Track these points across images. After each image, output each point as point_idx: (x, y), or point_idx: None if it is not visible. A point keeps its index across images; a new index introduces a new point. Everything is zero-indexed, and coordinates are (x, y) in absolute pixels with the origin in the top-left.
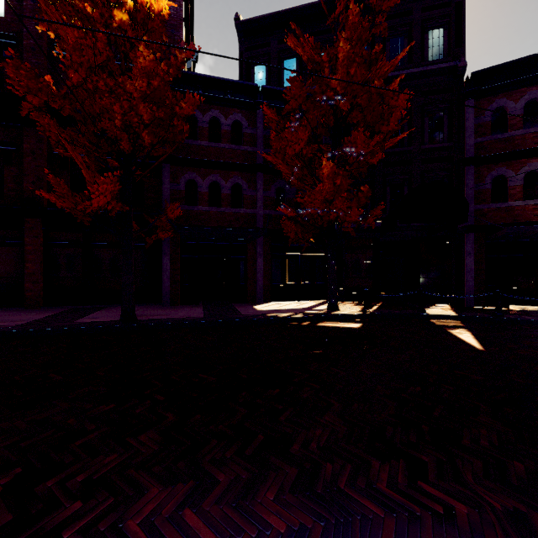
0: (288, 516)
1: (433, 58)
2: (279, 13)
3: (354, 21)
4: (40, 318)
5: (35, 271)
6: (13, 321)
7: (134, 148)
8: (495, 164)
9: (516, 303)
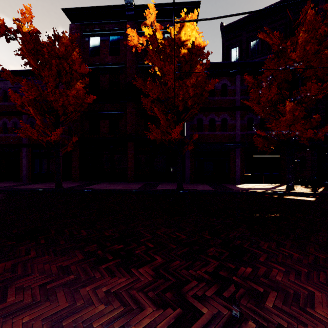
0: (324, 255)
1: None
2: (248, 16)
3: (310, 19)
4: (140, 186)
5: (131, 166)
6: (132, 187)
7: (183, 108)
8: None
9: None
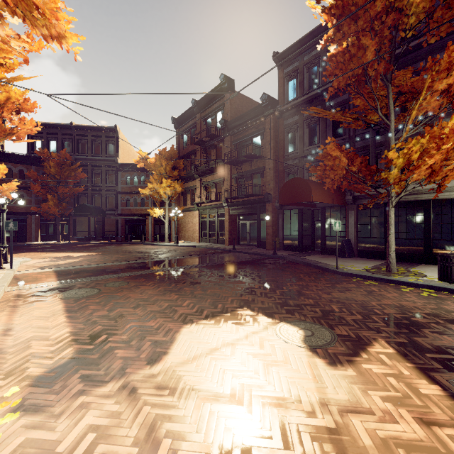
0: None
1: (110, 154)
2: (46, 124)
3: (54, 157)
4: None
5: None
6: None
7: None
8: (127, 194)
9: (138, 239)
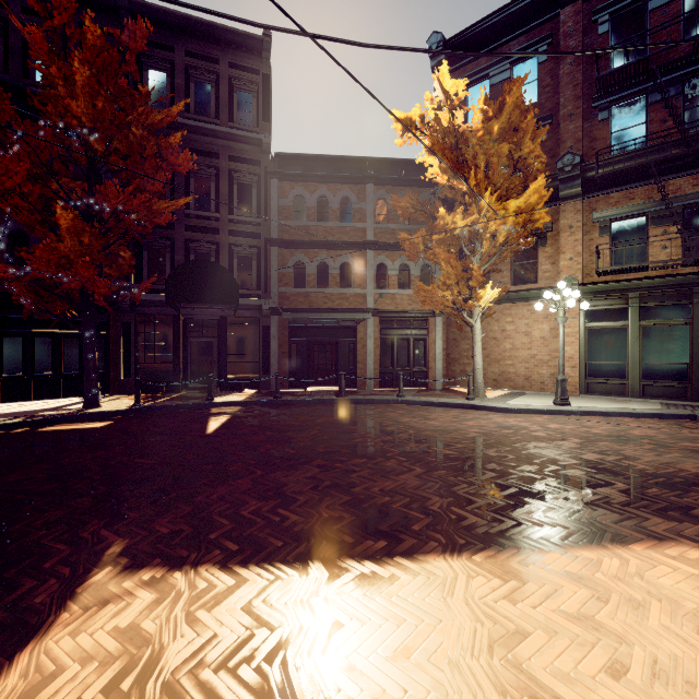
0: None
1: (242, 122)
2: None
3: (95, 43)
4: None
5: None
6: None
7: None
8: (296, 249)
9: (318, 384)
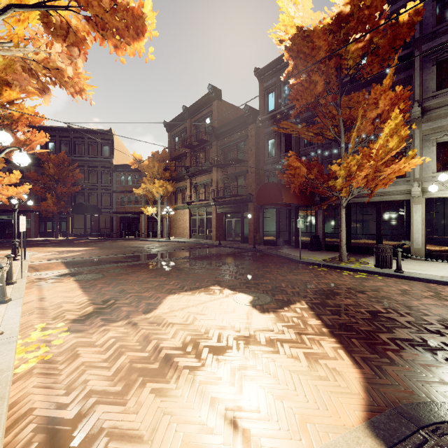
0: None
1: (105, 155)
2: (44, 127)
3: (53, 158)
4: None
5: None
6: None
7: None
8: (121, 193)
9: (132, 236)
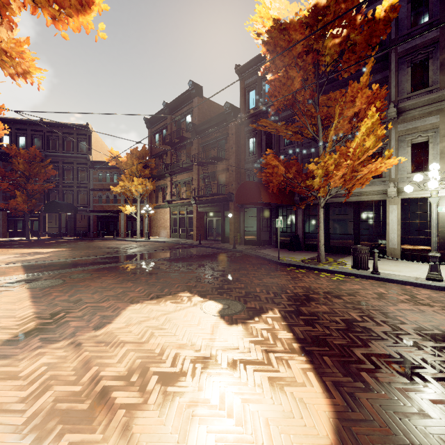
0: None
1: (82, 151)
2: (14, 120)
3: (23, 153)
4: None
5: None
6: None
7: None
8: (99, 191)
9: (111, 235)
